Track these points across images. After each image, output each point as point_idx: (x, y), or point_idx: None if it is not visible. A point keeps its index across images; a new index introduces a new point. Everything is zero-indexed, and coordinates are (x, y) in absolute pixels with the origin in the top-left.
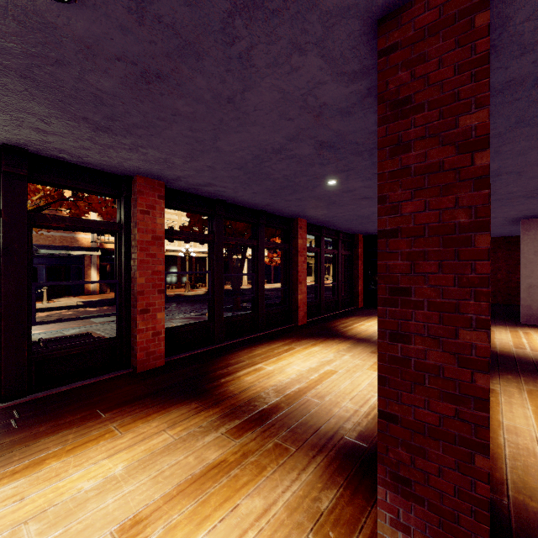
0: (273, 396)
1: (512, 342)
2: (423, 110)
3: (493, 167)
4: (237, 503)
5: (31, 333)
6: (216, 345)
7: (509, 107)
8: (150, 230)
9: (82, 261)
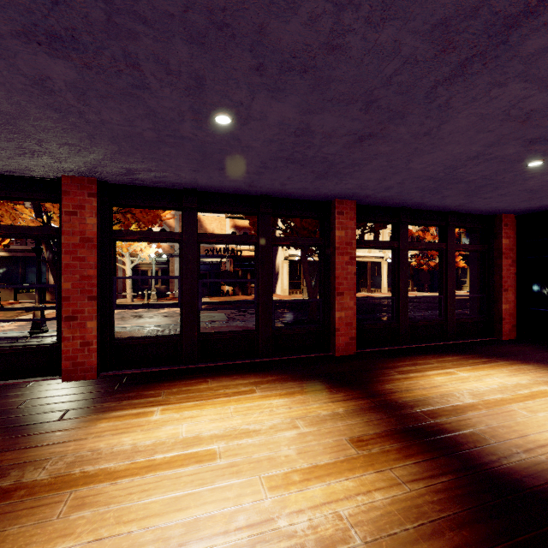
0: (52, 469)
1: None
2: None
3: None
4: None
5: None
6: (184, 365)
7: None
8: (79, 232)
9: (220, 267)
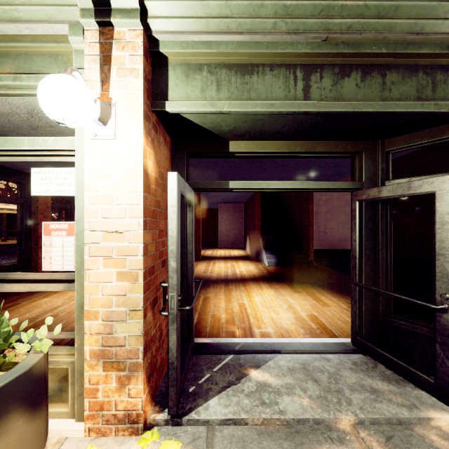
0: None
1: (210, 253)
2: None
3: None
4: None
5: None
6: None
7: None
8: (45, 203)
9: None
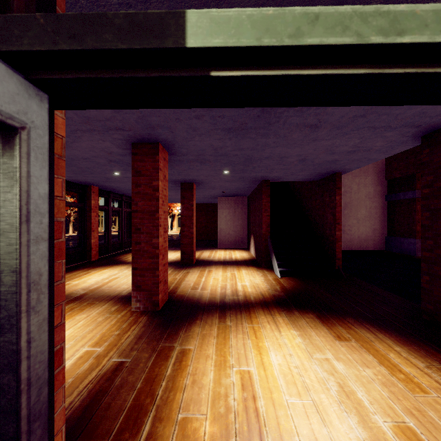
0: (82, 291)
1: (208, 255)
2: (144, 176)
3: (191, 178)
4: (74, 318)
5: None
6: None
7: (184, 165)
8: None
9: None
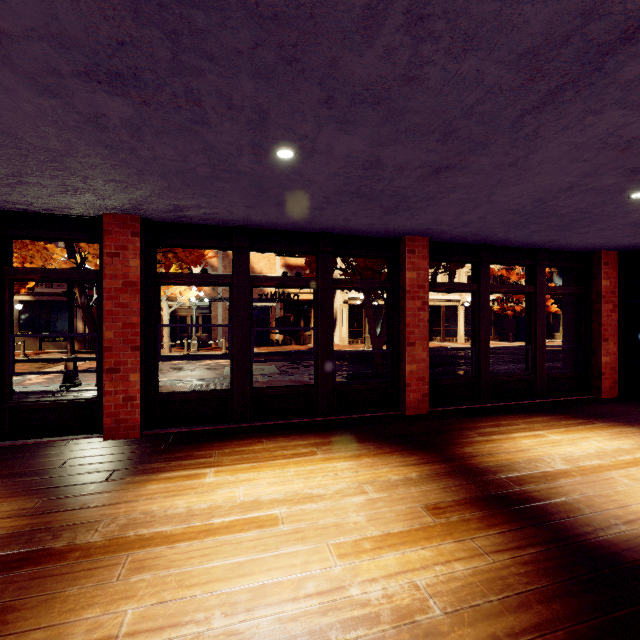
0: (104, 531)
1: None
2: None
3: None
4: None
5: (10, 382)
6: (235, 423)
7: None
8: (121, 275)
9: (269, 313)
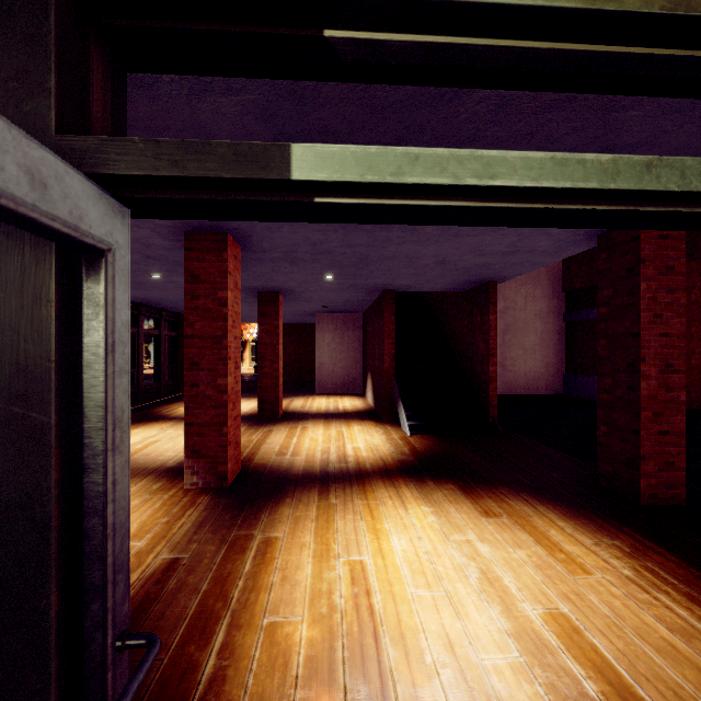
0: None
1: (301, 405)
2: (205, 283)
3: (275, 285)
4: None
5: None
6: None
7: (264, 265)
8: None
9: None
